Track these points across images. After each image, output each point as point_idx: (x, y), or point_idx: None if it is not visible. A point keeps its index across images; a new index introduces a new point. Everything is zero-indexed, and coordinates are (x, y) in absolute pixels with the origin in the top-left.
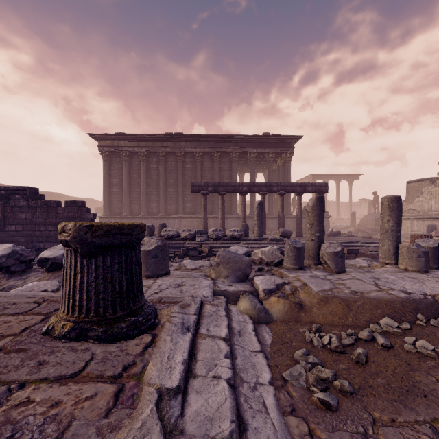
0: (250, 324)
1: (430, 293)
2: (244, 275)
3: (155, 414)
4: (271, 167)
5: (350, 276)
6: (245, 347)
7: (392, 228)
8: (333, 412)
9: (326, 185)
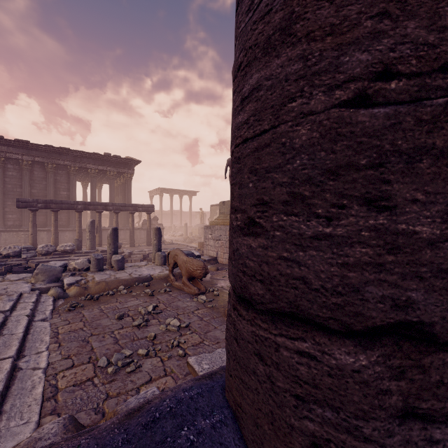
0: (52, 298)
1: (152, 274)
2: (57, 278)
3: (1, 313)
4: (113, 184)
5: (123, 271)
6: (44, 305)
7: (156, 244)
8: (71, 311)
9: (153, 206)
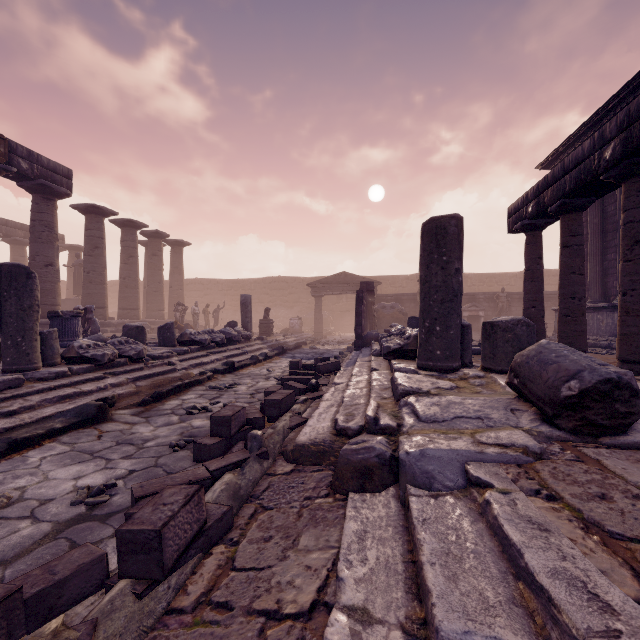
0: None
1: None
2: None
3: None
4: None
5: None
6: None
7: None
8: None
9: None
